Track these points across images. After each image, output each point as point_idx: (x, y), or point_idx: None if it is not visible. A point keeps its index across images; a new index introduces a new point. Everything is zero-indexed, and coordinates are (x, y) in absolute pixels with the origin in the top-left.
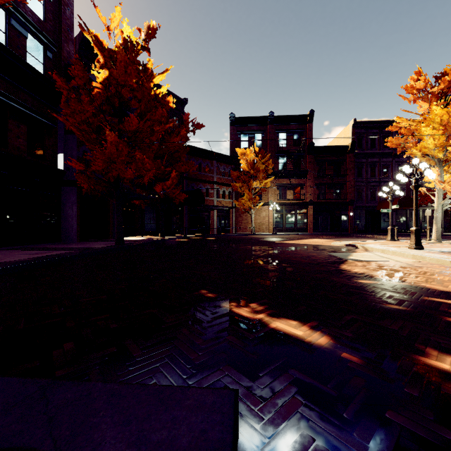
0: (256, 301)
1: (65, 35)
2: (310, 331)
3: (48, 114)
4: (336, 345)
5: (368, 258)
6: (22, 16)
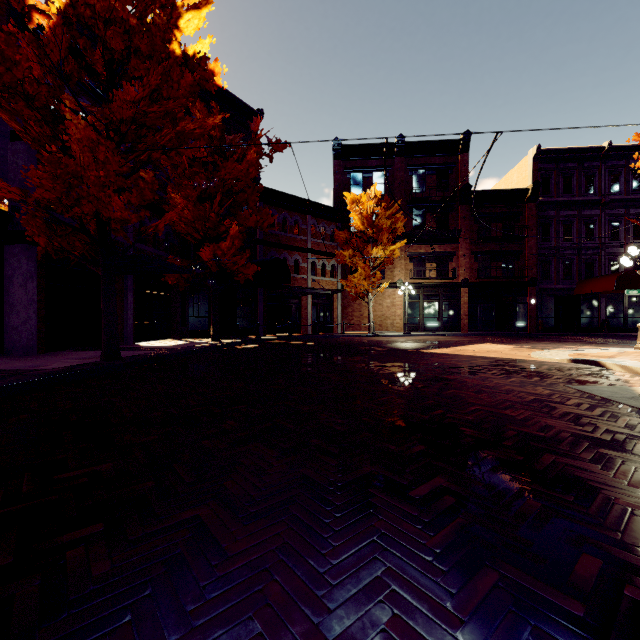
0: None
1: None
2: None
3: None
4: None
5: None
6: None
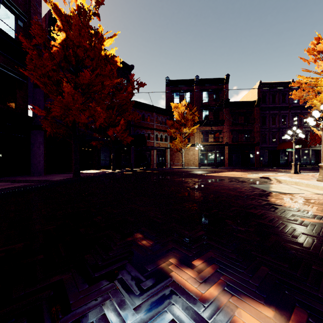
0: (200, 254)
1: (34, 9)
2: None
3: (19, 71)
4: None
5: (288, 190)
6: None
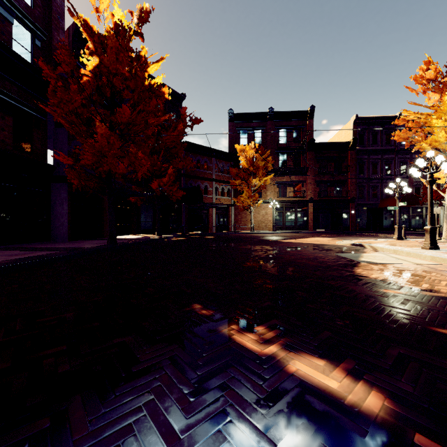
0: (263, 322)
1: (56, 23)
2: (348, 380)
3: (36, 106)
4: (397, 413)
5: (382, 260)
6: (7, 0)
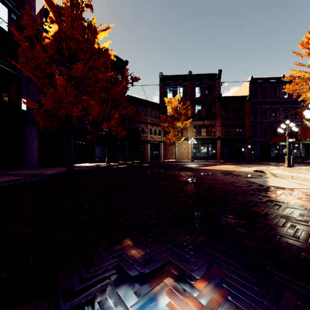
0: (202, 271)
1: (28, 3)
2: None
3: (12, 65)
4: None
5: (286, 184)
6: None
